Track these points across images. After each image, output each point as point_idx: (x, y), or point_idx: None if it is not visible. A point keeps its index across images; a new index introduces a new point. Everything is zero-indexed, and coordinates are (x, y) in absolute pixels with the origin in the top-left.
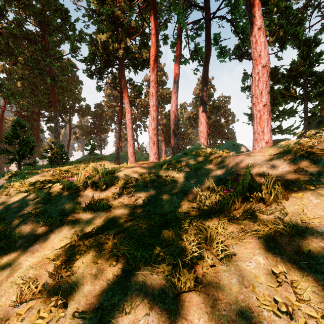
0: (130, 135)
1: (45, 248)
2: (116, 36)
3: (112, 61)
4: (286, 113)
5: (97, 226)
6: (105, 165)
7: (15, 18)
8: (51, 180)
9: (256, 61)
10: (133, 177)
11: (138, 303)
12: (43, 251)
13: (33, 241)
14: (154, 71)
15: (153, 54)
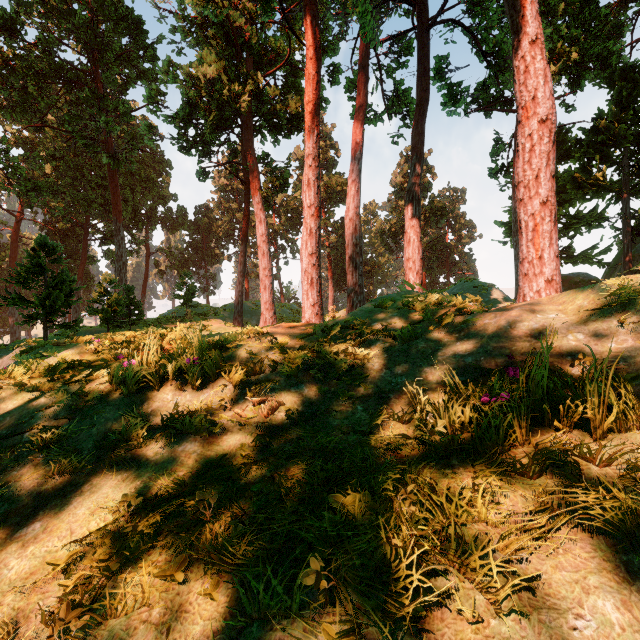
0: (264, 268)
1: (54, 534)
2: (237, 68)
3: (229, 119)
4: (584, 220)
5: (180, 477)
6: (213, 327)
7: (40, 38)
8: (93, 364)
9: (526, 110)
10: (265, 359)
11: None
12: (47, 542)
13: (30, 511)
14: (313, 135)
15: (309, 99)
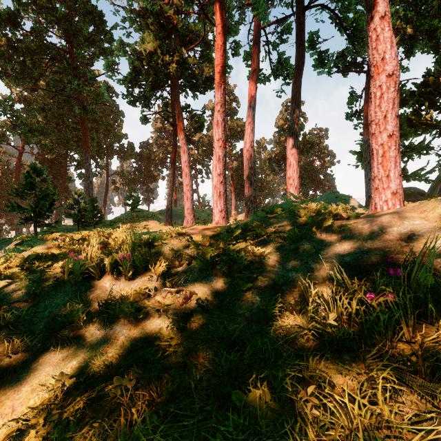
0: (186, 185)
1: None
2: (168, 45)
3: (162, 81)
4: (415, 149)
5: (108, 358)
6: (151, 226)
7: (34, 27)
8: (56, 256)
9: (377, 68)
10: (182, 255)
11: None
12: None
13: None
14: (220, 88)
15: (218, 63)
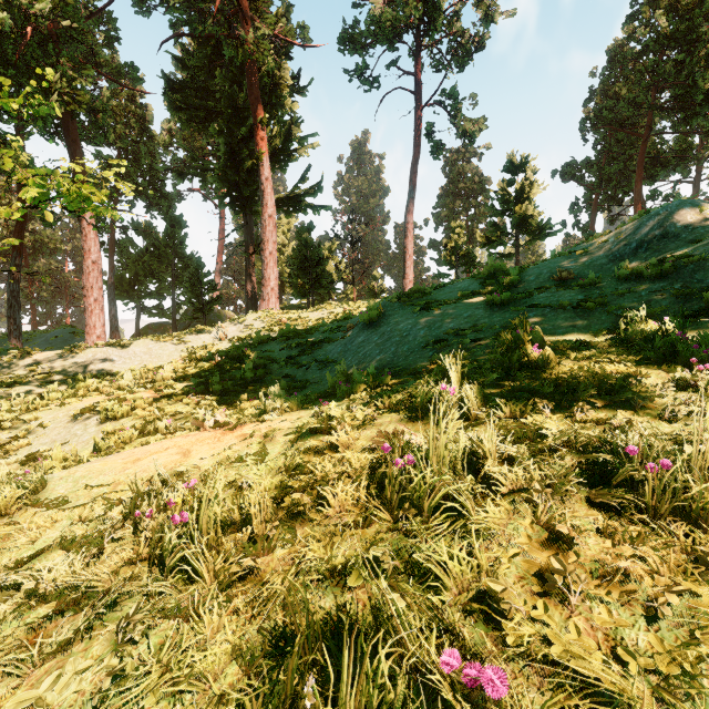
0: None
1: None
2: None
3: None
4: (154, 294)
5: None
6: None
7: None
8: None
9: (87, 255)
10: None
11: None
12: None
13: None
14: None
15: None
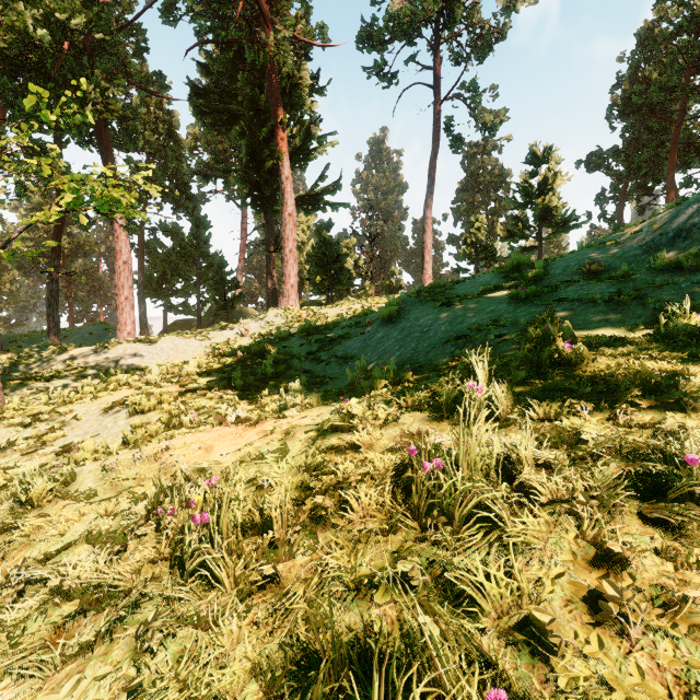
0: None
1: None
2: None
3: None
4: (180, 292)
5: None
6: None
7: None
8: None
9: (118, 255)
10: None
11: (33, 388)
12: None
13: None
14: None
15: None
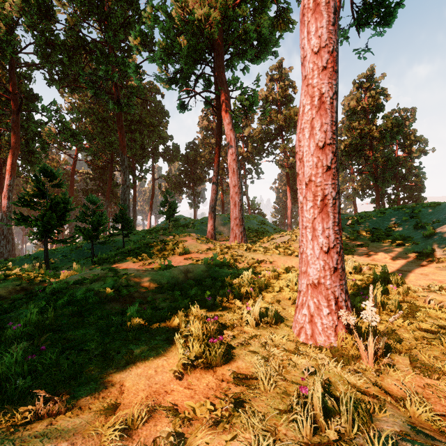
0: (234, 185)
1: None
2: None
3: (202, 51)
4: None
5: None
6: (185, 244)
7: (68, 18)
8: None
9: None
10: None
11: None
12: None
13: None
14: None
15: None
